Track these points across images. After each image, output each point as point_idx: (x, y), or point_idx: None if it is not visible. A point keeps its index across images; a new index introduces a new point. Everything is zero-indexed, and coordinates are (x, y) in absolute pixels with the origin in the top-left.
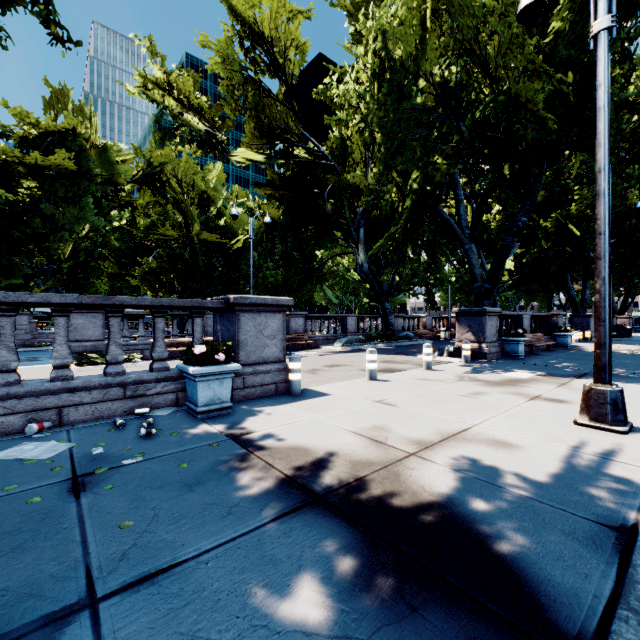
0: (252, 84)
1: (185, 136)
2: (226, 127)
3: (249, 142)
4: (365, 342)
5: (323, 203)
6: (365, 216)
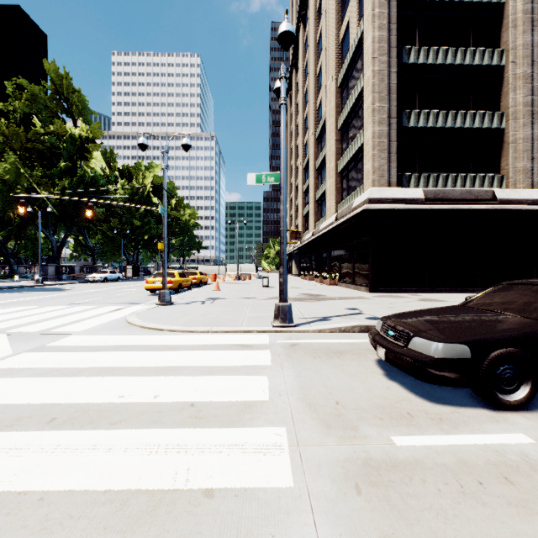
0: None
1: None
2: None
3: None
4: None
5: None
6: None
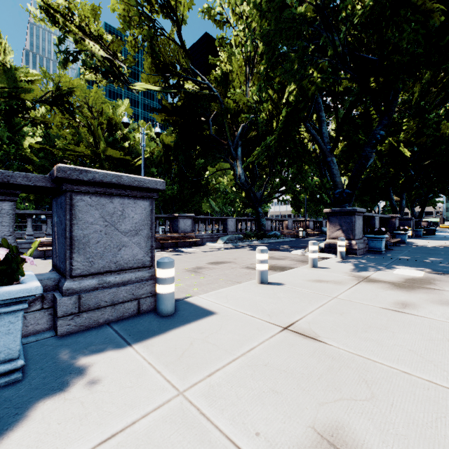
0: (147, 20)
1: (87, 61)
2: (128, 63)
3: (147, 76)
4: (243, 240)
5: (208, 127)
6: (242, 138)
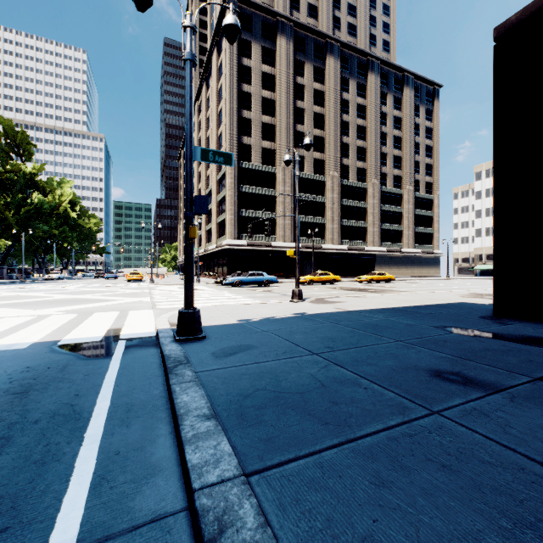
0: None
1: None
2: None
3: None
4: None
5: None
6: None
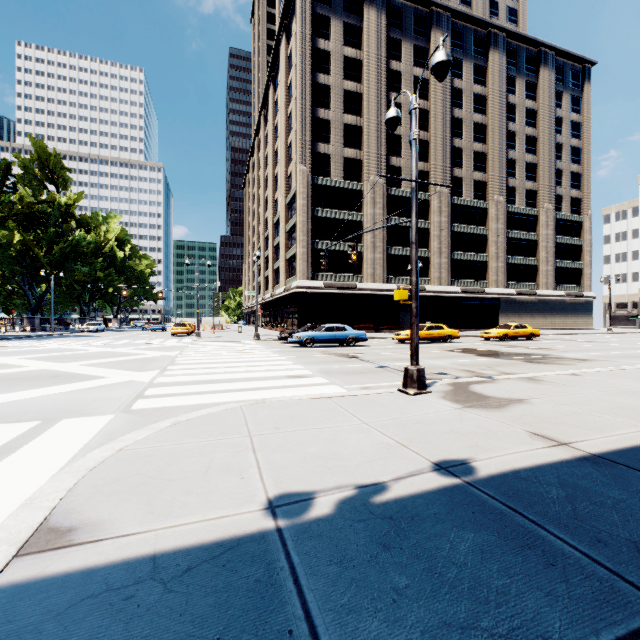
0: None
1: None
2: None
3: None
4: None
5: None
6: None
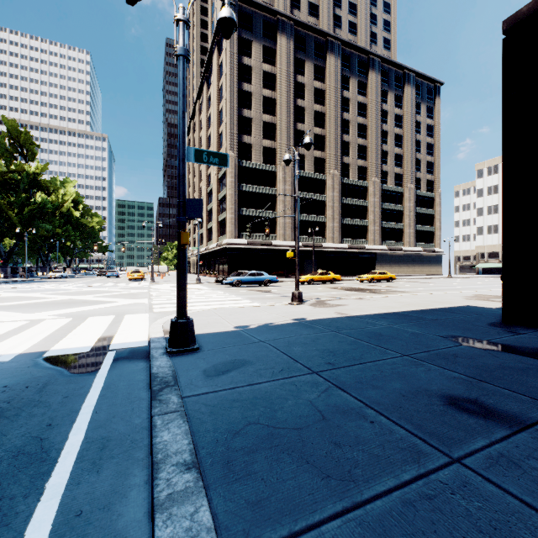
0: None
1: None
2: None
3: None
4: None
5: None
6: None
